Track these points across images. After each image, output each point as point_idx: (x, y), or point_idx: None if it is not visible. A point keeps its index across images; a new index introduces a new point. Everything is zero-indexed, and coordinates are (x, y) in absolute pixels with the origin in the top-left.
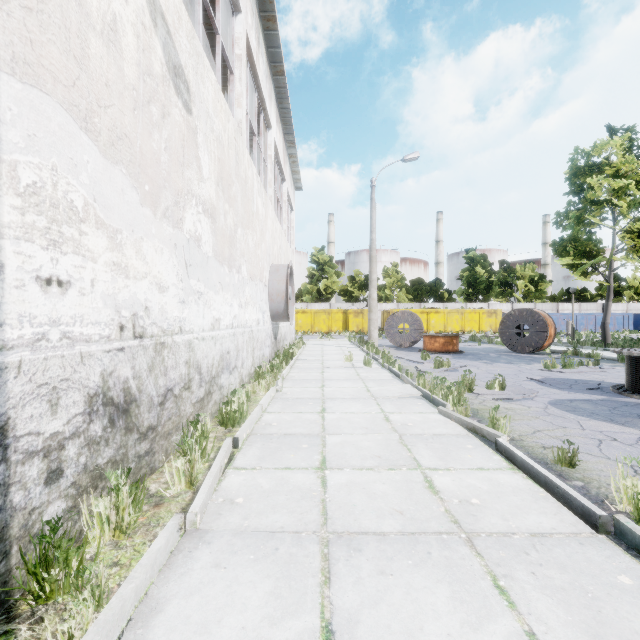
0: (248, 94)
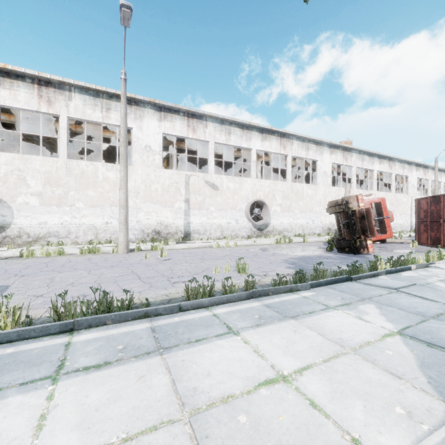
0: (432, 186)
